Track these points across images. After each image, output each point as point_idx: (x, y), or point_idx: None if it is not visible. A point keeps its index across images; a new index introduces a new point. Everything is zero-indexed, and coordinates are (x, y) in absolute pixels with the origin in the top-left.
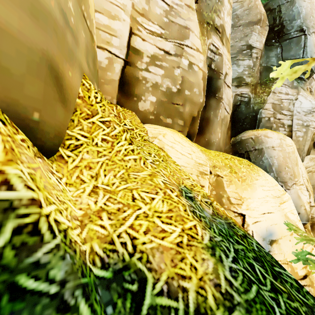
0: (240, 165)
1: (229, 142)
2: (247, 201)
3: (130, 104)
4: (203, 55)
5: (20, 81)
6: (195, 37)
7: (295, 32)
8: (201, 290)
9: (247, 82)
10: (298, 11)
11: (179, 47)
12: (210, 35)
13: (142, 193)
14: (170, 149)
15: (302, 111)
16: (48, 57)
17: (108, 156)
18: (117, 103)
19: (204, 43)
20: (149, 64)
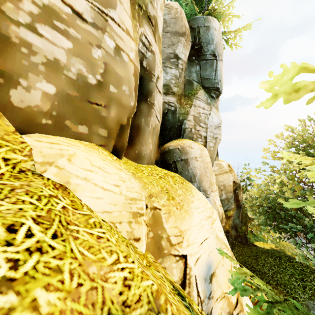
0: (176, 185)
1: (157, 151)
2: (187, 234)
3: None
4: (135, 43)
5: None
6: (124, 11)
7: (210, 55)
8: None
9: (174, 92)
10: (212, 37)
11: (100, 14)
12: (143, 23)
13: None
14: (81, 184)
15: (213, 125)
16: None
17: None
18: None
19: (135, 29)
20: (39, 19)
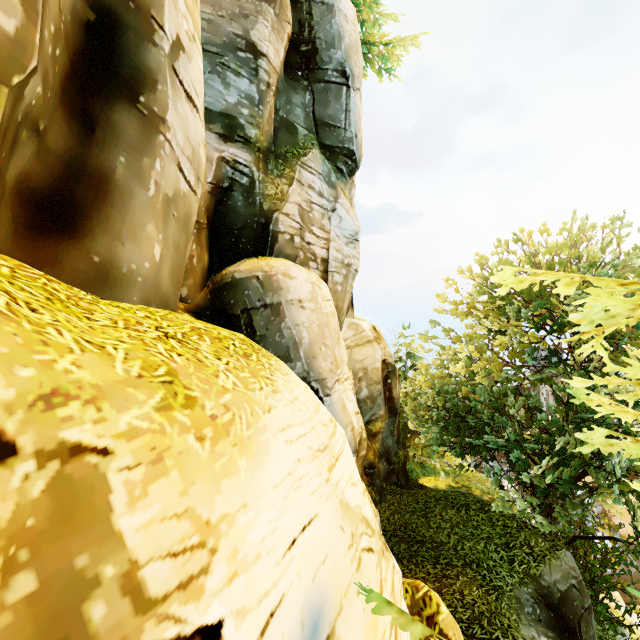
0: (219, 360)
1: (204, 285)
2: (233, 531)
3: None
4: None
5: None
6: None
7: (335, 73)
8: None
9: (248, 138)
10: (339, 33)
11: None
12: None
13: None
14: None
15: (342, 235)
16: None
17: None
18: None
19: None
20: None
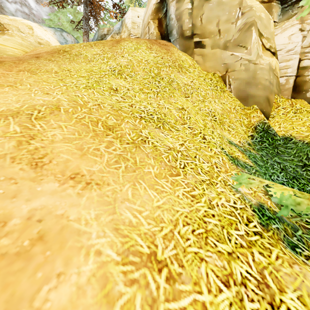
0: None
1: None
2: None
3: (300, 96)
4: None
5: (262, 104)
6: None
7: None
8: (309, 141)
9: None
10: None
11: None
12: None
13: (297, 127)
14: None
15: None
16: (267, 96)
17: (284, 118)
18: (291, 98)
19: None
20: None
